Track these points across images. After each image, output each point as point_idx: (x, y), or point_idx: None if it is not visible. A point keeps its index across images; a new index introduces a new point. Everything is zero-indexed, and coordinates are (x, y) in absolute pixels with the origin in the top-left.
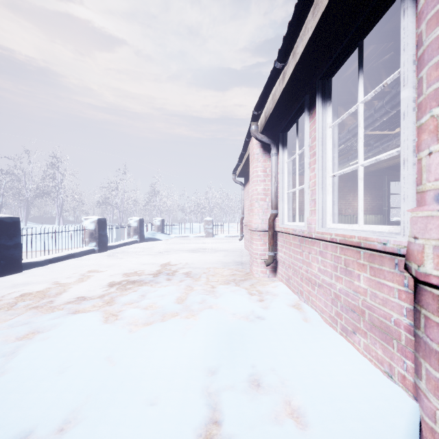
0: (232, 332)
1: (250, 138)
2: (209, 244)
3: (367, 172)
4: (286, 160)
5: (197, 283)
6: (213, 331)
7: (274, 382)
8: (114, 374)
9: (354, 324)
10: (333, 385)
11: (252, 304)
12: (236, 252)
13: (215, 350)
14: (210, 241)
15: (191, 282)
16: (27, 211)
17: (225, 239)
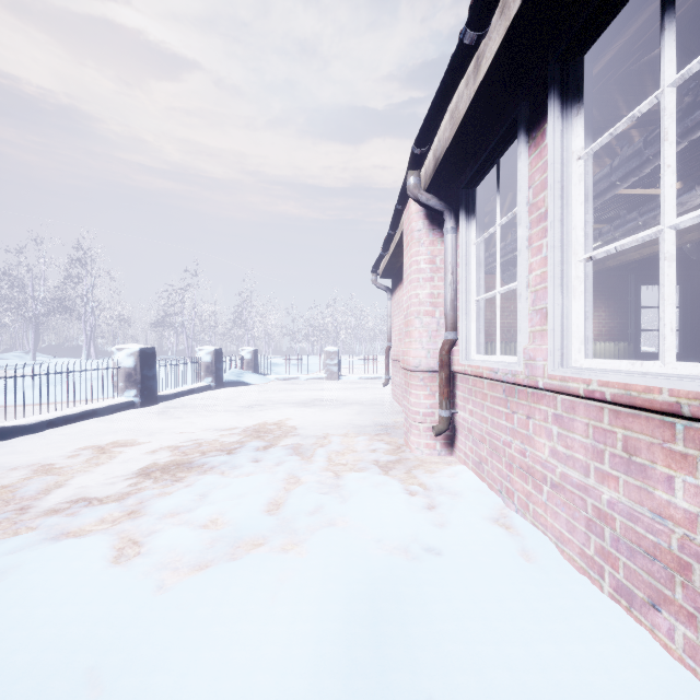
0: (376, 594)
1: (404, 203)
2: (332, 392)
3: (602, 269)
4: (473, 239)
5: (307, 469)
6: (336, 591)
7: None
8: None
9: (653, 587)
10: None
11: (413, 518)
12: (378, 407)
13: (340, 650)
14: (335, 386)
15: (296, 466)
16: (36, 337)
17: (359, 383)
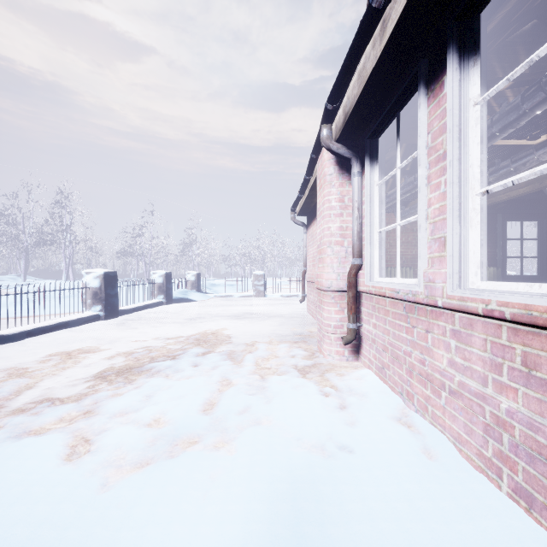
0: (297, 493)
1: (318, 153)
2: (259, 307)
3: None
4: (376, 181)
5: (238, 372)
6: (261, 490)
7: None
8: None
9: None
10: None
11: (328, 418)
12: (296, 319)
13: None
14: (261, 302)
15: (229, 370)
16: (26, 263)
17: (280, 300)
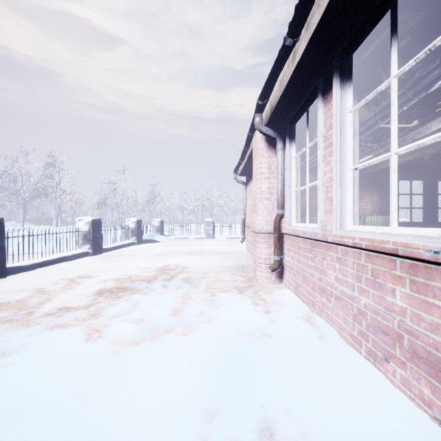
0: (235, 356)
1: (253, 132)
2: (209, 246)
3: (375, 171)
4: (294, 154)
5: (195, 291)
6: (213, 354)
7: (292, 433)
8: (84, 420)
9: (386, 350)
10: (370, 439)
11: (257, 318)
12: (237, 255)
13: (215, 383)
14: (211, 242)
15: (188, 289)
16: (24, 212)
17: (226, 241)
